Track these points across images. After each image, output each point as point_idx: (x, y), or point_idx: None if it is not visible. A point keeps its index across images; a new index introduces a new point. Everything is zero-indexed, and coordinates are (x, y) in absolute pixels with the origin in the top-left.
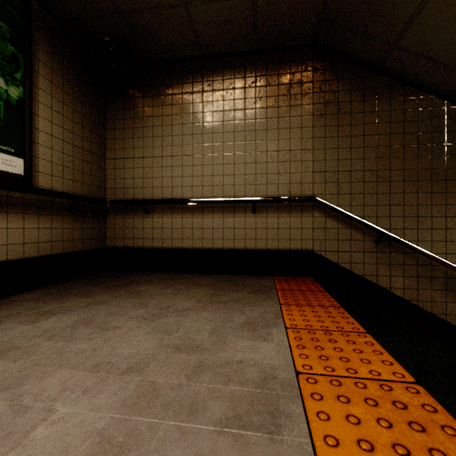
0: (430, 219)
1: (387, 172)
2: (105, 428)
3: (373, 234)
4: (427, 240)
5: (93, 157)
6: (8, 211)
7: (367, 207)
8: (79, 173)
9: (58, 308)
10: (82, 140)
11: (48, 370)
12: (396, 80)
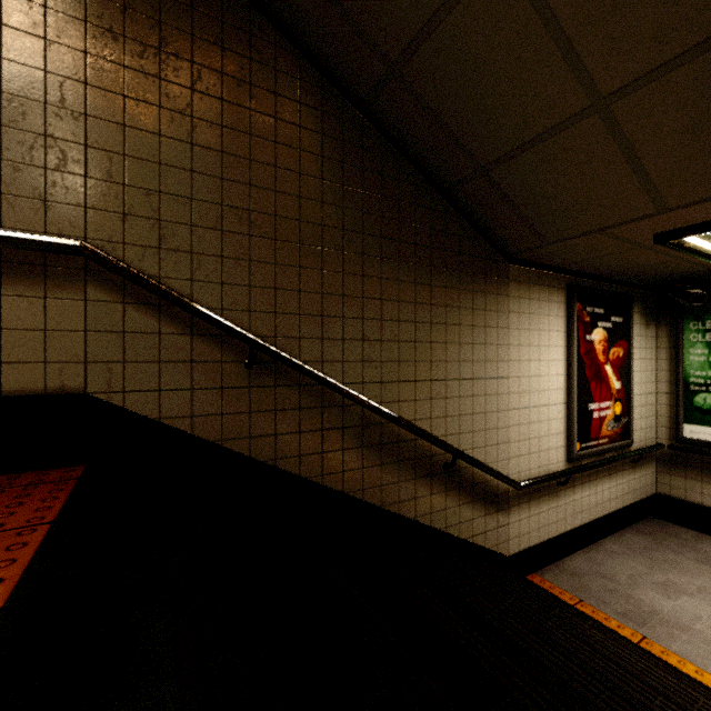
0: (342, 322)
1: (271, 220)
2: None
3: (243, 349)
4: (337, 360)
5: None
6: None
7: (229, 288)
8: None
9: None
10: None
11: None
12: (287, 38)
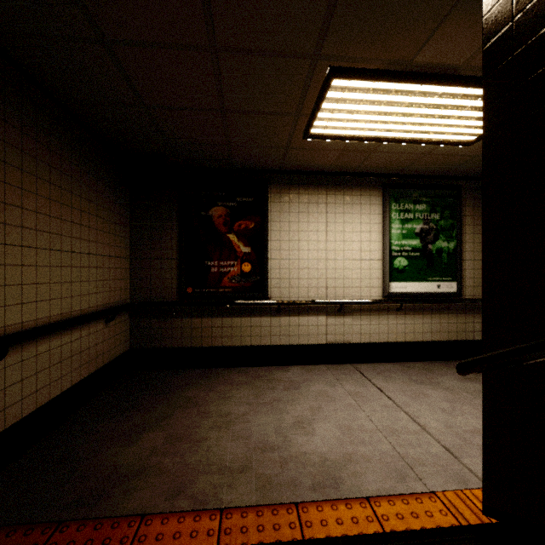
0: None
1: None
2: (479, 429)
3: None
4: None
5: None
6: (448, 313)
7: None
8: None
9: (474, 378)
10: None
11: (464, 404)
12: None
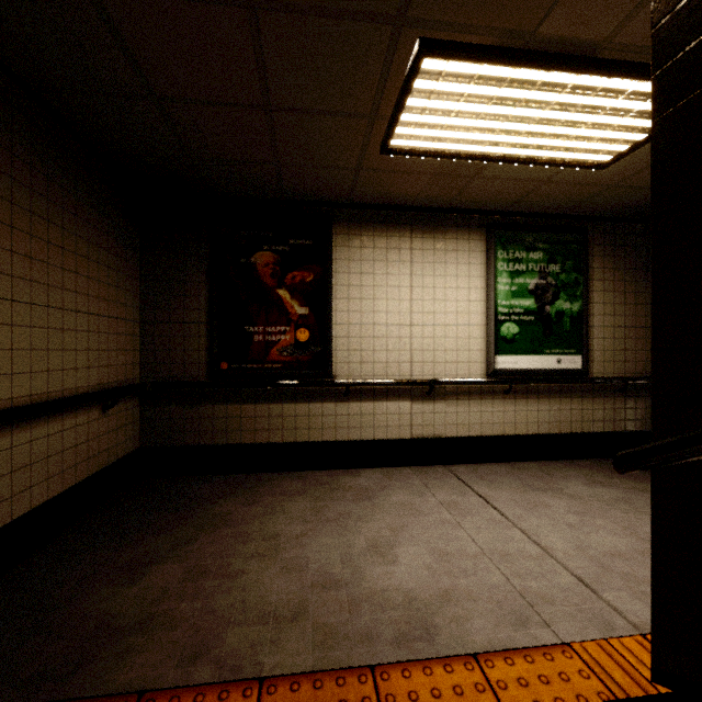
0: None
1: None
2: (621, 550)
3: None
4: None
5: (648, 331)
6: (572, 397)
7: None
8: (631, 353)
9: (607, 482)
10: (634, 318)
11: (597, 517)
12: None
